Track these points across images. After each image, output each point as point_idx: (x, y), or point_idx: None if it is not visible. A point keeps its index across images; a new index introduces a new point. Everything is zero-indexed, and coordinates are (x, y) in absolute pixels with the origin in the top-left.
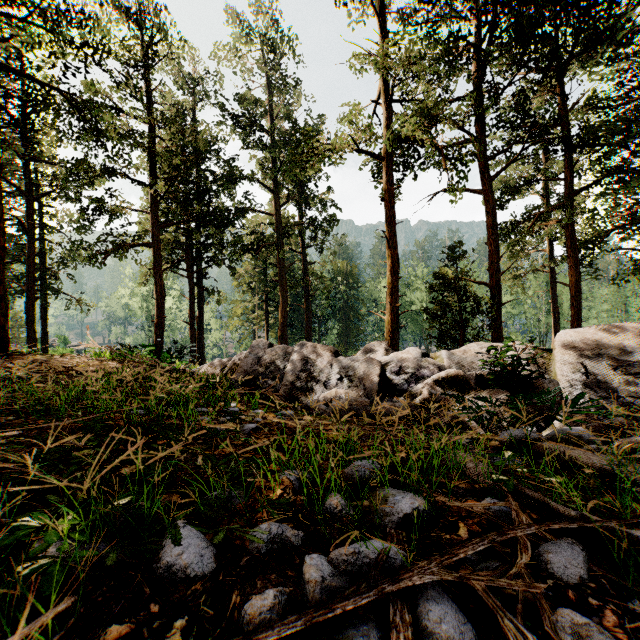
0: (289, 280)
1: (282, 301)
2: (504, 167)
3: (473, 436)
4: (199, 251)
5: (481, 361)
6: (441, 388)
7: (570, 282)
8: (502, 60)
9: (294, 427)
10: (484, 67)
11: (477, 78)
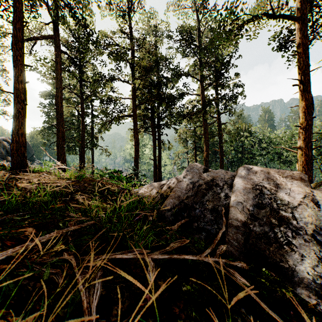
0: (209, 134)
1: (205, 146)
2: None
3: None
4: (159, 121)
5: None
6: None
7: None
8: None
9: None
10: None
11: None
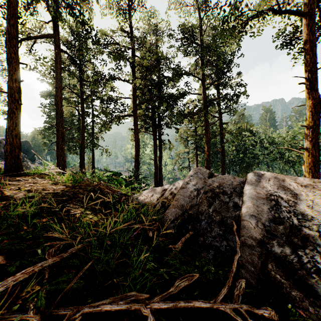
0: (211, 134)
1: (206, 146)
2: None
3: None
4: (159, 121)
5: None
6: None
7: None
8: None
9: None
10: None
11: None
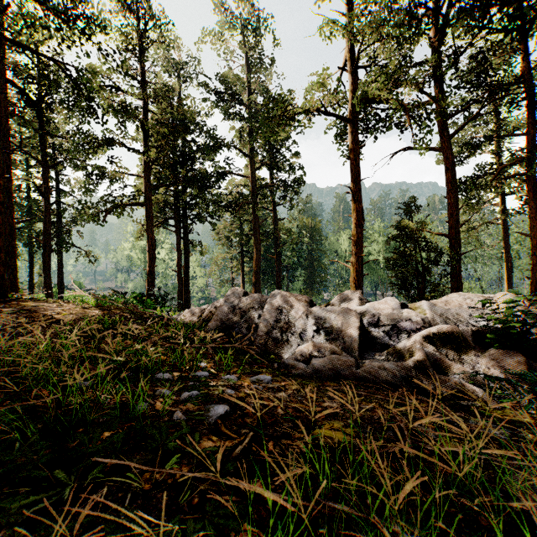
0: (262, 234)
1: (256, 252)
2: (464, 124)
3: (497, 417)
4: (185, 210)
5: (479, 316)
6: (432, 345)
7: (530, 232)
8: (461, 25)
9: (274, 405)
10: (444, 31)
11: (438, 41)
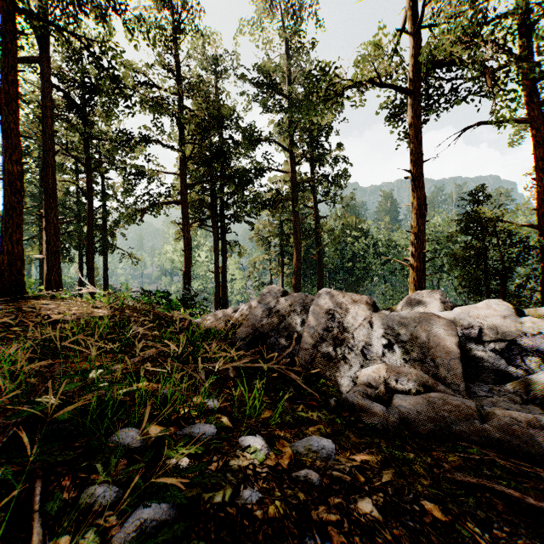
0: (302, 233)
1: (296, 252)
2: None
3: None
4: (223, 209)
5: None
6: None
7: None
8: None
9: None
10: None
11: None
